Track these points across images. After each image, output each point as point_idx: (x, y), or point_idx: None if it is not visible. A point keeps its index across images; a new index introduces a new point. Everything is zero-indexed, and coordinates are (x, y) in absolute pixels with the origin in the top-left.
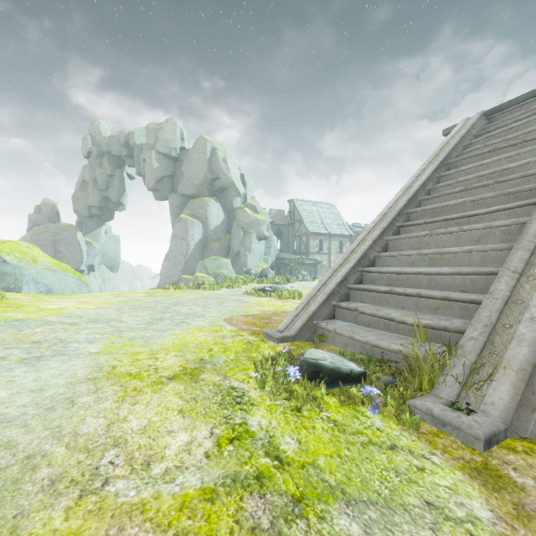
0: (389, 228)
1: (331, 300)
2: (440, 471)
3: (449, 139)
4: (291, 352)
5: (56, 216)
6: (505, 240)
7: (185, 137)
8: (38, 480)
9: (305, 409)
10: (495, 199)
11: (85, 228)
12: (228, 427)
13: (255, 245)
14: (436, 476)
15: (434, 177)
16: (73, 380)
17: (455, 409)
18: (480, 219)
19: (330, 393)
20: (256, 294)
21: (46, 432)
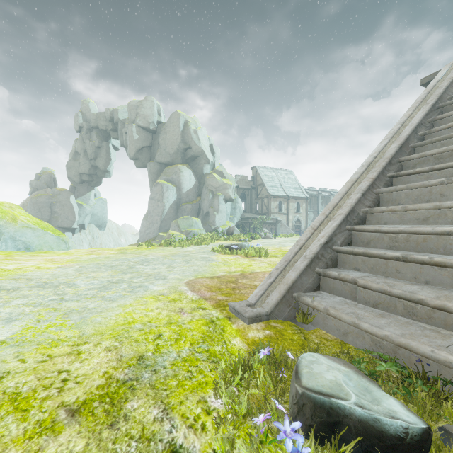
0: (379, 178)
1: (314, 266)
2: None
3: (435, 83)
4: (267, 342)
5: (53, 182)
6: None
7: (161, 113)
8: None
9: None
10: None
11: (77, 192)
12: None
13: (222, 206)
14: None
15: (426, 122)
16: None
17: None
18: None
19: None
20: (223, 251)
21: None
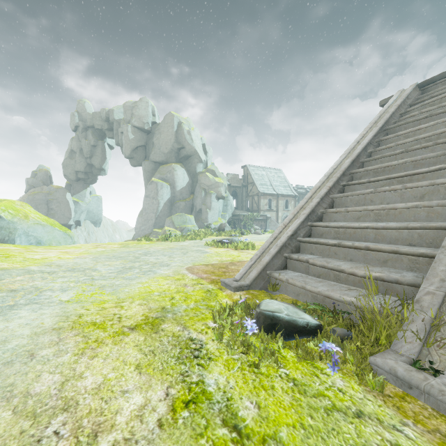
0: (335, 186)
1: (282, 252)
2: None
3: (386, 108)
4: (246, 300)
5: (49, 180)
6: None
7: (156, 113)
8: None
9: (263, 365)
10: (436, 159)
11: (72, 189)
12: (184, 386)
13: (214, 204)
14: None
15: (374, 142)
16: (38, 330)
17: (418, 368)
18: (422, 178)
19: (286, 345)
20: (215, 245)
21: None
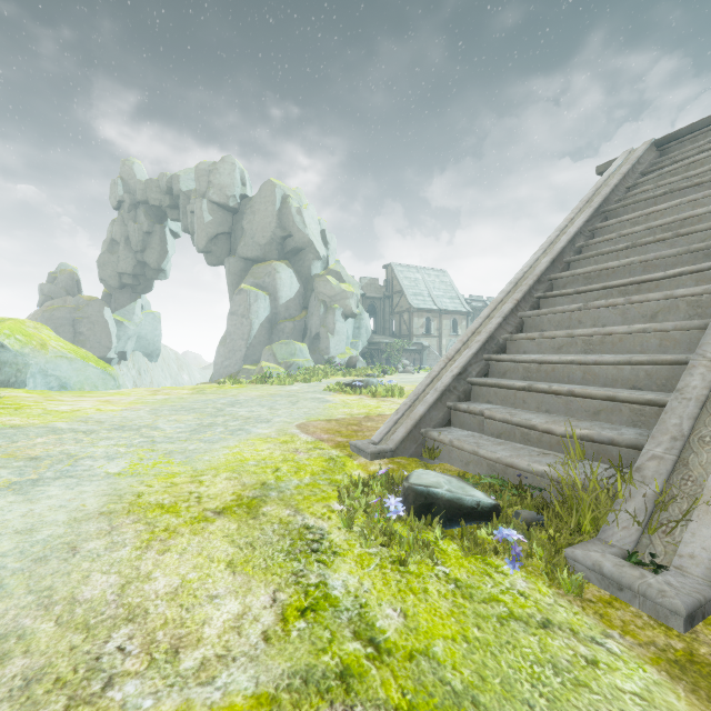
0: (525, 300)
1: (445, 399)
2: (623, 665)
3: (606, 178)
4: (389, 473)
5: (76, 287)
6: (693, 316)
7: (247, 182)
8: (5, 679)
9: (412, 561)
10: (676, 259)
11: (114, 302)
12: (298, 590)
13: (340, 325)
14: (617, 675)
15: (586, 230)
16: (79, 515)
17: (634, 563)
18: (655, 287)
19: (447, 535)
20: (342, 390)
21: (29, 597)
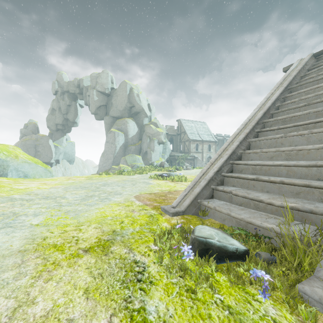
0: (251, 133)
1: (210, 184)
2: None
3: (289, 73)
4: (182, 224)
5: (37, 130)
6: None
7: (114, 81)
8: None
9: (199, 290)
10: None
11: (53, 137)
12: (126, 314)
13: (156, 147)
14: None
15: (281, 98)
16: (6, 252)
17: None
18: None
19: (218, 269)
20: (157, 178)
21: None
